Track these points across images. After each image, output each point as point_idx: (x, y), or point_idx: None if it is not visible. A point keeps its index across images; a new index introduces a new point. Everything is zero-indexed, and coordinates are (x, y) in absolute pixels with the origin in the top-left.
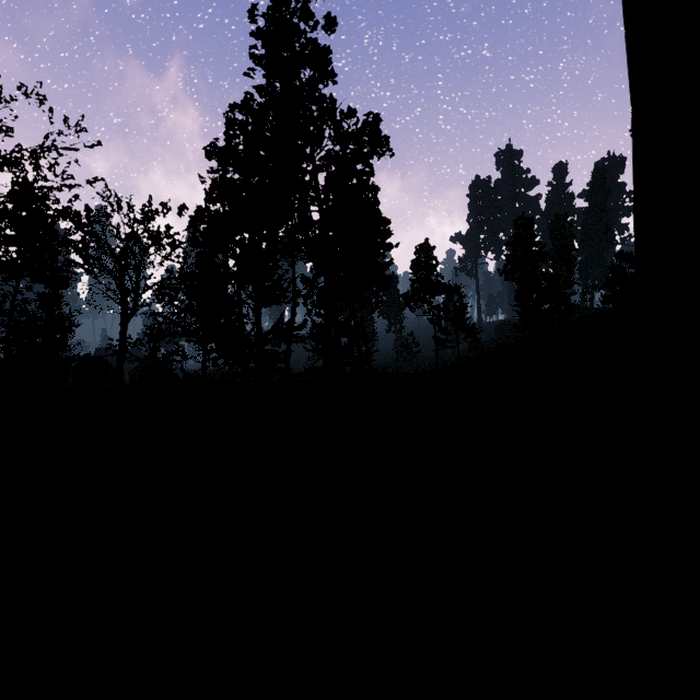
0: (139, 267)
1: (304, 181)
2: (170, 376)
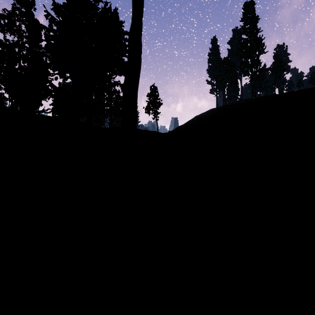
0: None
1: None
2: None
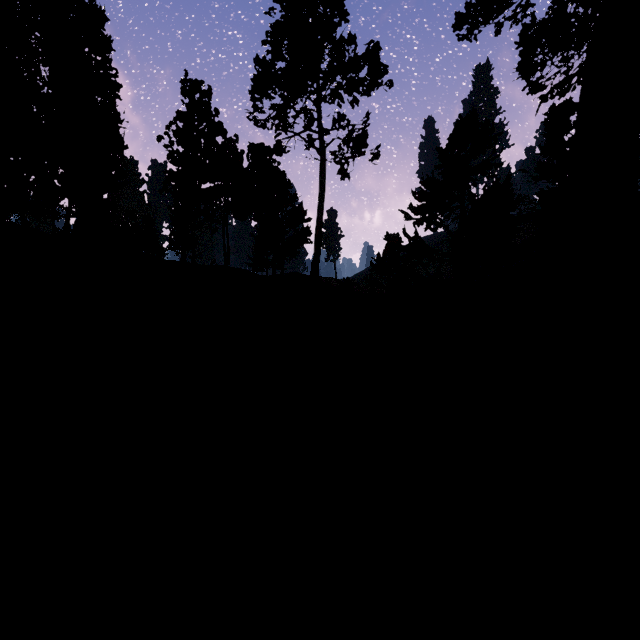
0: None
1: None
2: None
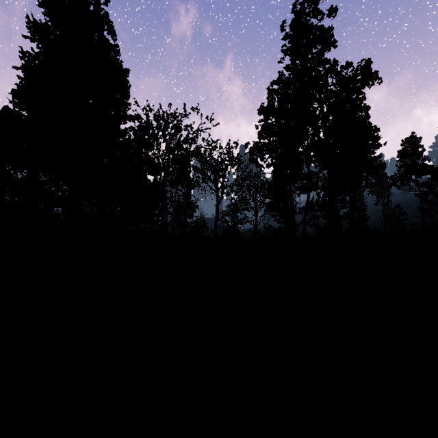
0: (224, 176)
1: (316, 116)
2: (237, 231)
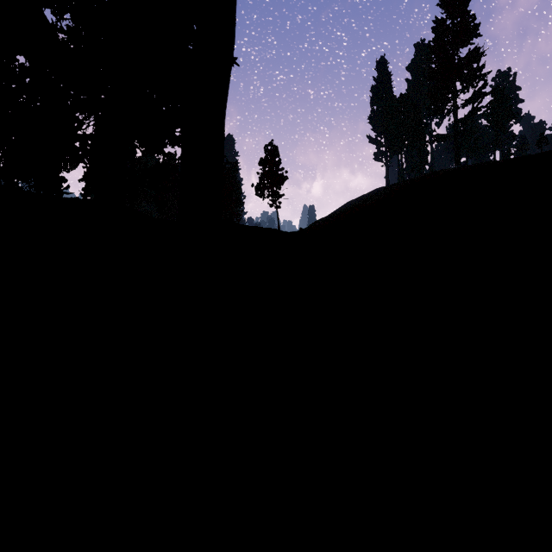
0: None
1: None
2: None
